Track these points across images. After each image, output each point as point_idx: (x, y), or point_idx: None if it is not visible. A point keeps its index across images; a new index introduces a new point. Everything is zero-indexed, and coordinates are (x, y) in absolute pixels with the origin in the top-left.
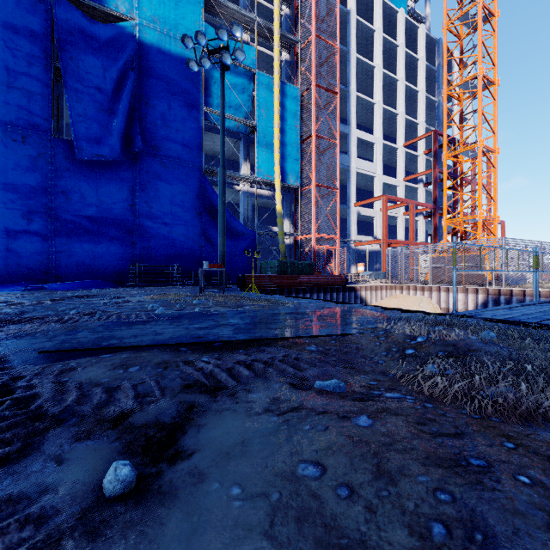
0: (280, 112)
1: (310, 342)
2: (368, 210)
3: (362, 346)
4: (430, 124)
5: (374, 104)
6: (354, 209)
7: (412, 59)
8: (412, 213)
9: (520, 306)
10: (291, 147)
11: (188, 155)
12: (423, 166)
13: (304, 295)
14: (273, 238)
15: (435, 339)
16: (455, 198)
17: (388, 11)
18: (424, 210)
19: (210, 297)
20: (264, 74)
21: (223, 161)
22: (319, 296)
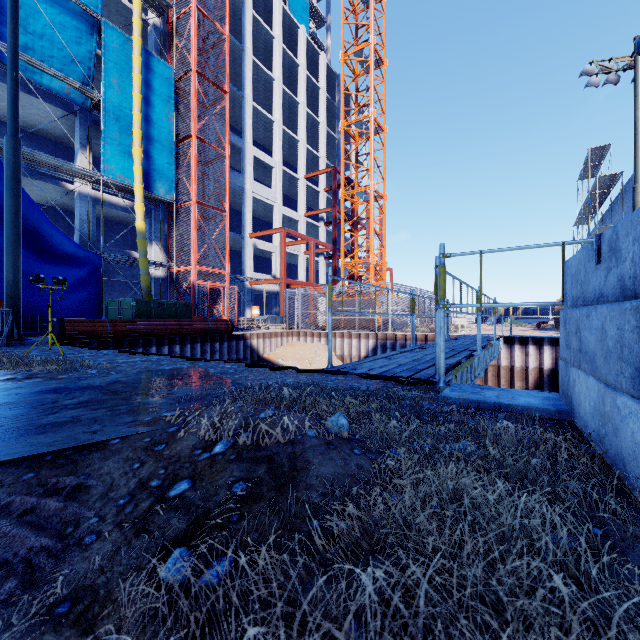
0: (144, 91)
1: None
2: (266, 244)
3: (92, 481)
4: (331, 161)
5: (273, 122)
6: (250, 240)
7: (314, 86)
8: (313, 252)
9: (399, 353)
10: (162, 145)
11: None
12: (324, 203)
13: (172, 347)
14: (134, 268)
15: (246, 443)
16: (353, 242)
17: (289, 22)
18: (324, 251)
19: None
20: (116, 28)
21: (13, 128)
22: (194, 348)
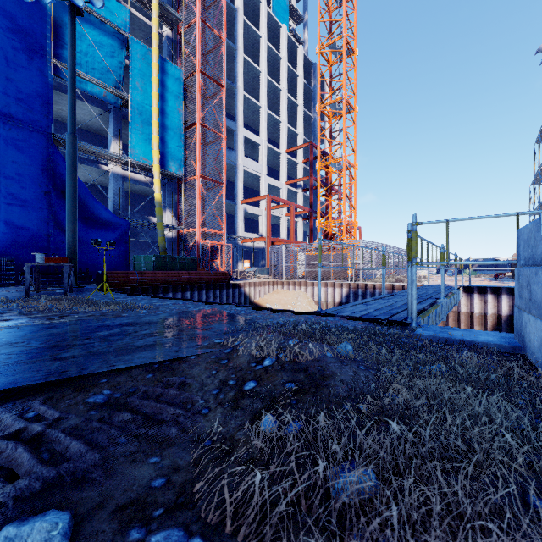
0: (160, 90)
1: (107, 382)
2: (254, 209)
3: (189, 380)
4: (308, 137)
5: (260, 107)
6: (241, 206)
7: (293, 75)
8: (293, 214)
9: (373, 300)
10: (173, 132)
11: (28, 114)
12: (302, 173)
13: (184, 293)
14: (152, 230)
15: (285, 360)
16: (327, 205)
17: (273, 23)
18: (302, 213)
19: (32, 303)
20: (139, 42)
21: (72, 128)
22: (201, 294)
